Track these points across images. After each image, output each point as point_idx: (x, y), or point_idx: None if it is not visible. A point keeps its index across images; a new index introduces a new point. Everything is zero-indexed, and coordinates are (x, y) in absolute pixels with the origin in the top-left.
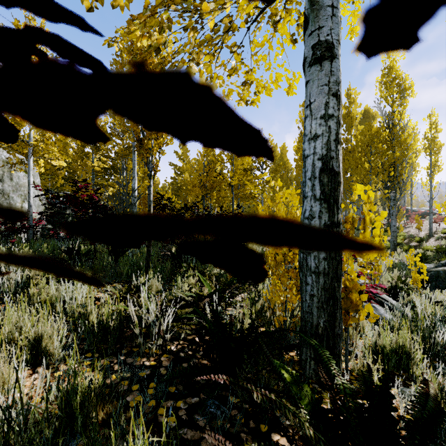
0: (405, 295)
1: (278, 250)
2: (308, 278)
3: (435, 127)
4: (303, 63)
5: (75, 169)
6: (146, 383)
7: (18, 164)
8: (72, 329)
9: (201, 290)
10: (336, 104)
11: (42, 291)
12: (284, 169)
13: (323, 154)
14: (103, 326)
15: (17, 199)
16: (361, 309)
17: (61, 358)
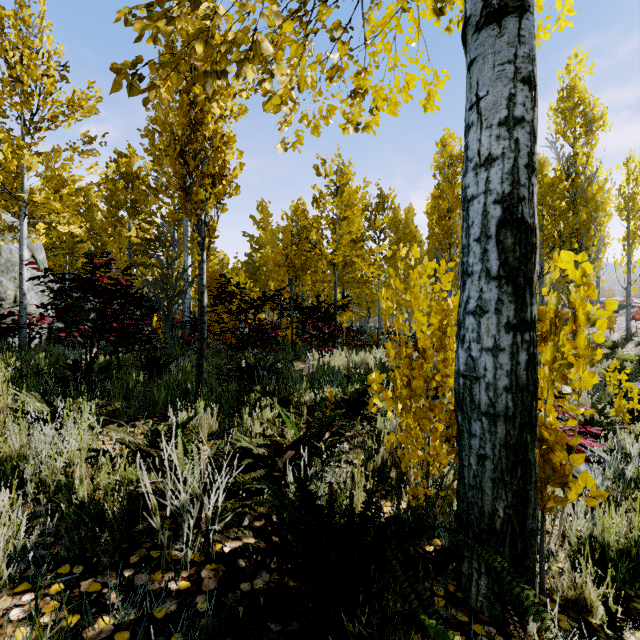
0: (609, 435)
1: (417, 371)
2: (474, 424)
3: (636, 178)
4: (463, 30)
5: (105, 242)
6: (165, 636)
7: (5, 229)
8: (45, 514)
9: (281, 434)
10: (528, 99)
11: (7, 439)
12: (411, 242)
13: (503, 192)
14: (99, 509)
15: (7, 284)
16: (571, 480)
17: (9, 578)
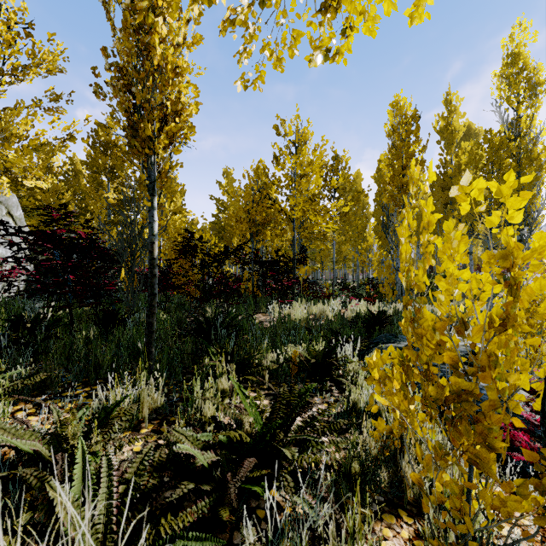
0: None
1: (487, 372)
2: None
3: None
4: None
5: (88, 204)
6: None
7: None
8: None
9: (237, 420)
10: None
11: None
12: (358, 203)
13: None
14: None
15: None
16: None
17: None
